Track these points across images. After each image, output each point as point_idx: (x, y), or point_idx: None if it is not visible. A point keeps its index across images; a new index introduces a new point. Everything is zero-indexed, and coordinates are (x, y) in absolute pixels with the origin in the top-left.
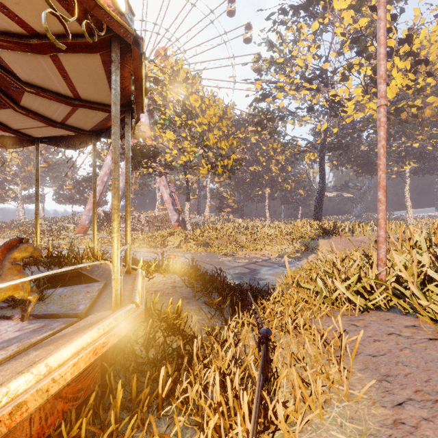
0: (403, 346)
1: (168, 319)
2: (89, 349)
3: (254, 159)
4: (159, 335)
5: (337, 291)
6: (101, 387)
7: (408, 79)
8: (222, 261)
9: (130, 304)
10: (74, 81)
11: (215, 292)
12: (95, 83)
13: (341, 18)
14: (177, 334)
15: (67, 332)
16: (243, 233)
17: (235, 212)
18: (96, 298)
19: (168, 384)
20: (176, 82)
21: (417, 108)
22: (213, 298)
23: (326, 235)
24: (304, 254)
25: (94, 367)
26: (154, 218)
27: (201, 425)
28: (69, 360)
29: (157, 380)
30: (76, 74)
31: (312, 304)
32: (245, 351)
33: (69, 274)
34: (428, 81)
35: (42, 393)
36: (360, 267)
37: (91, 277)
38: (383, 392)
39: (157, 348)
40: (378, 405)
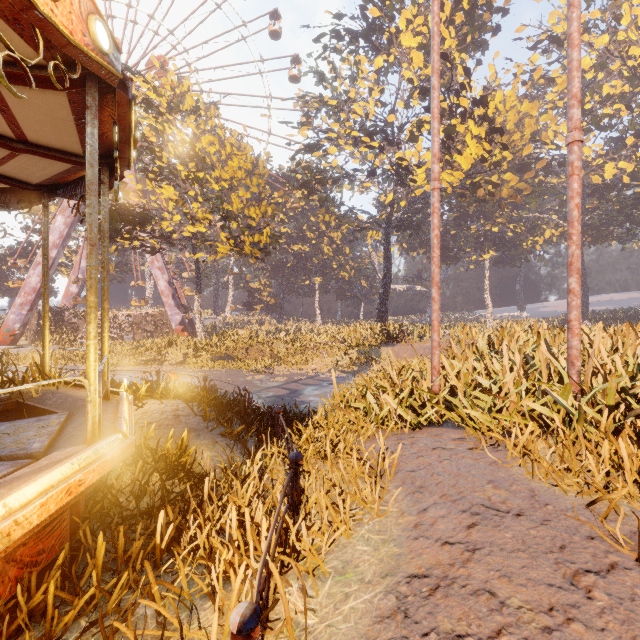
0: (443, 458)
1: (167, 457)
2: (61, 487)
3: (300, 235)
4: (154, 481)
5: (387, 407)
6: (70, 551)
7: (484, 149)
8: (251, 381)
9: (114, 434)
10: (19, 118)
11: (237, 420)
12: (55, 125)
13: (409, 59)
14: (181, 475)
15: (23, 474)
16: (282, 341)
17: (271, 310)
18: (57, 434)
19: (168, 531)
20: (180, 111)
21: (494, 185)
22: (234, 428)
23: (390, 342)
24: (363, 367)
25: (60, 522)
26: (142, 319)
27: (212, 562)
28: (35, 500)
29: (153, 533)
30: (24, 110)
31: (357, 424)
32: (273, 486)
33: (1, 406)
34: (504, 154)
35: (3, 537)
36: (413, 377)
37: (42, 408)
38: (413, 503)
39: (152, 492)
40: (406, 514)
